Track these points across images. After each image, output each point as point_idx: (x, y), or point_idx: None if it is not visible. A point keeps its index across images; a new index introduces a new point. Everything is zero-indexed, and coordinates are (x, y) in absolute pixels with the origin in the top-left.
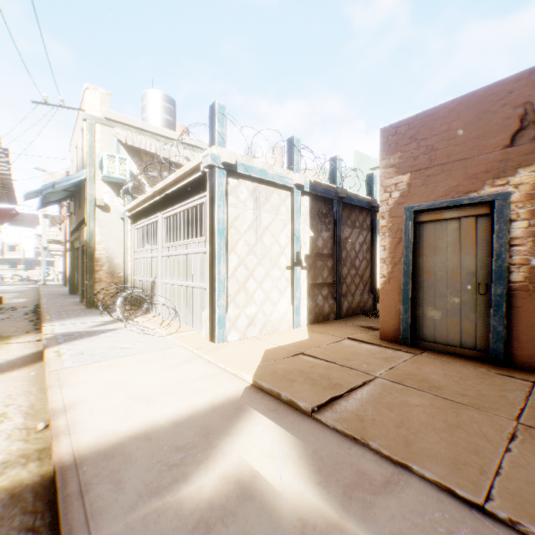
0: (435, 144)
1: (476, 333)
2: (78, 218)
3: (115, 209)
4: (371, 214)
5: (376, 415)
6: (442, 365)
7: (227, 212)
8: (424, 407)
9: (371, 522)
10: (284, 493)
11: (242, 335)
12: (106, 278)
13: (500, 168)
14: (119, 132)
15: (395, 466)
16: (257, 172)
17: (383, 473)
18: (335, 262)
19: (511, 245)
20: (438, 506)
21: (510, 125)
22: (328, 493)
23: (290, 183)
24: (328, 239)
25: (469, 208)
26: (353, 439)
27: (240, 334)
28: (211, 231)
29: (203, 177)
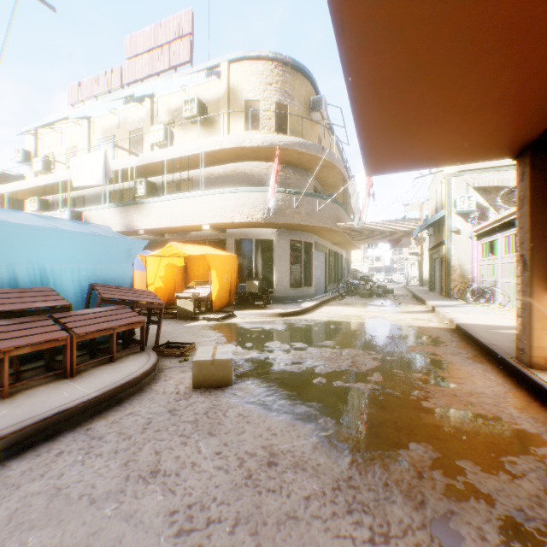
0: None
1: None
2: (435, 239)
3: (464, 231)
4: None
5: None
6: None
7: None
8: None
9: None
10: None
11: None
12: (457, 279)
13: None
14: (466, 178)
15: None
16: None
17: None
18: None
19: None
20: None
21: None
22: None
23: None
24: None
25: None
26: None
27: None
28: None
29: None
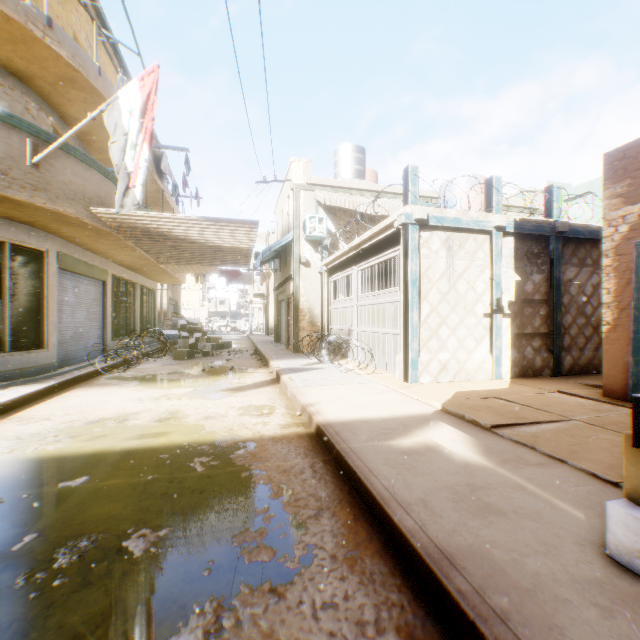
0: None
1: None
2: (282, 274)
3: (314, 264)
4: None
5: (552, 437)
6: None
7: (420, 264)
8: (611, 441)
9: (515, 472)
10: (457, 454)
11: (434, 379)
12: (307, 327)
13: None
14: (317, 194)
15: (553, 460)
16: (449, 222)
17: (539, 461)
18: (551, 309)
19: None
20: (575, 478)
21: None
22: (489, 459)
23: (488, 226)
24: (541, 282)
25: None
26: (522, 445)
27: (432, 378)
28: (404, 282)
29: (397, 233)
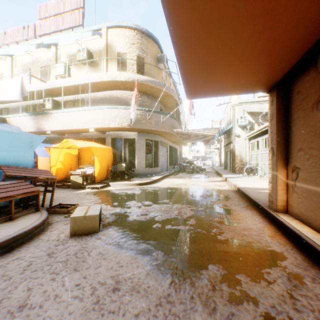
0: None
1: None
2: (227, 140)
3: (242, 136)
4: None
5: None
6: None
7: None
8: None
9: None
10: None
11: None
12: (239, 162)
13: None
14: (243, 107)
15: None
16: None
17: None
18: None
19: None
20: None
21: None
22: None
23: None
24: None
25: None
26: None
27: None
28: None
29: None
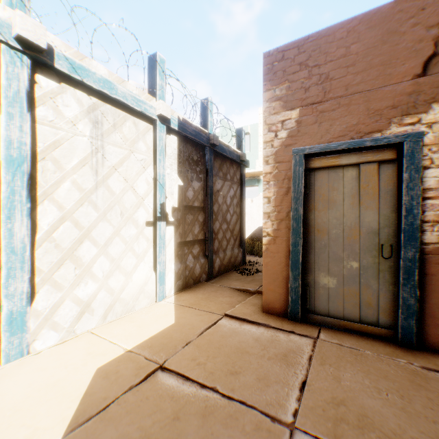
0: (330, 72)
1: (380, 306)
2: None
3: None
4: (241, 168)
5: None
6: (358, 362)
7: (36, 132)
8: None
9: None
10: None
11: (68, 333)
12: None
13: (410, 103)
14: None
15: None
16: (96, 81)
17: None
18: (207, 217)
19: (424, 198)
20: None
21: (423, 50)
22: None
23: (151, 112)
24: (200, 190)
25: (371, 152)
26: None
27: (62, 333)
28: None
29: None
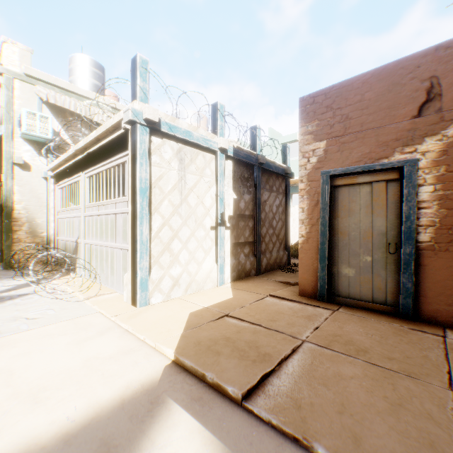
0: (349, 113)
1: (387, 289)
2: None
3: (37, 168)
4: (286, 180)
5: (313, 396)
6: (361, 322)
7: (151, 171)
8: (359, 379)
9: None
10: None
11: (167, 297)
12: (27, 238)
13: (409, 136)
14: (41, 90)
15: None
16: (181, 133)
17: None
18: (256, 223)
19: (419, 208)
20: None
21: (418, 97)
22: None
23: (215, 146)
24: (250, 201)
25: (380, 173)
26: (293, 438)
27: (164, 296)
28: (132, 190)
29: (125, 135)
